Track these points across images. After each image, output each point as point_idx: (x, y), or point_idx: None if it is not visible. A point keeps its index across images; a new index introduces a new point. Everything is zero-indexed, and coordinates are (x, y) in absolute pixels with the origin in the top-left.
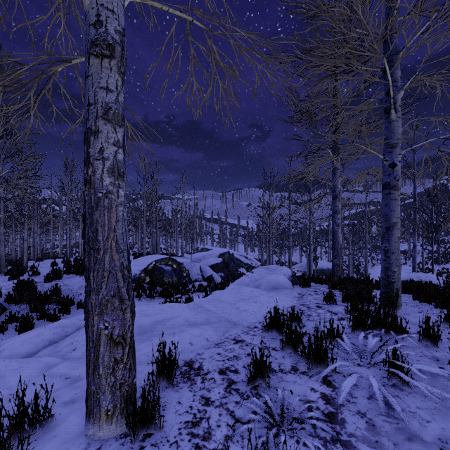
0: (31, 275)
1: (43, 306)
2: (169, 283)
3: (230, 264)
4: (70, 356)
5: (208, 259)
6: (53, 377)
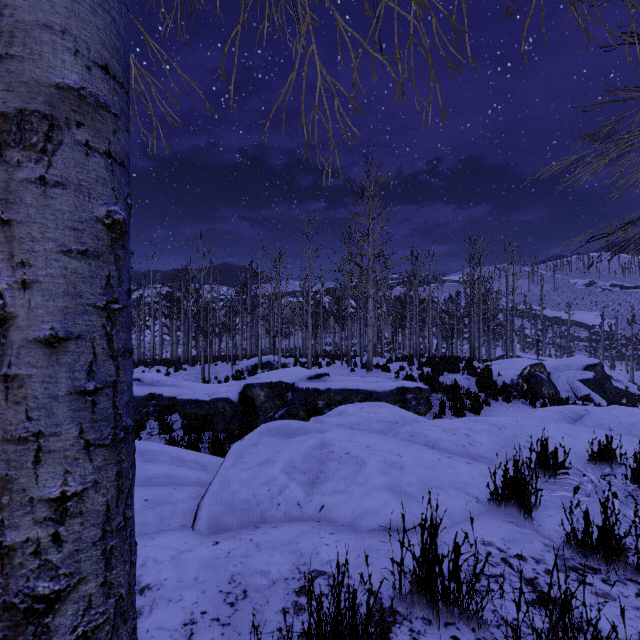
0: (411, 369)
1: (460, 397)
2: (553, 395)
3: (606, 382)
4: (614, 433)
5: (566, 372)
6: (636, 441)
